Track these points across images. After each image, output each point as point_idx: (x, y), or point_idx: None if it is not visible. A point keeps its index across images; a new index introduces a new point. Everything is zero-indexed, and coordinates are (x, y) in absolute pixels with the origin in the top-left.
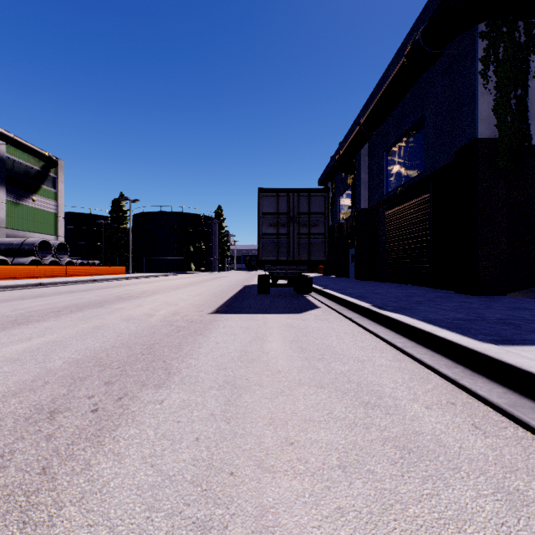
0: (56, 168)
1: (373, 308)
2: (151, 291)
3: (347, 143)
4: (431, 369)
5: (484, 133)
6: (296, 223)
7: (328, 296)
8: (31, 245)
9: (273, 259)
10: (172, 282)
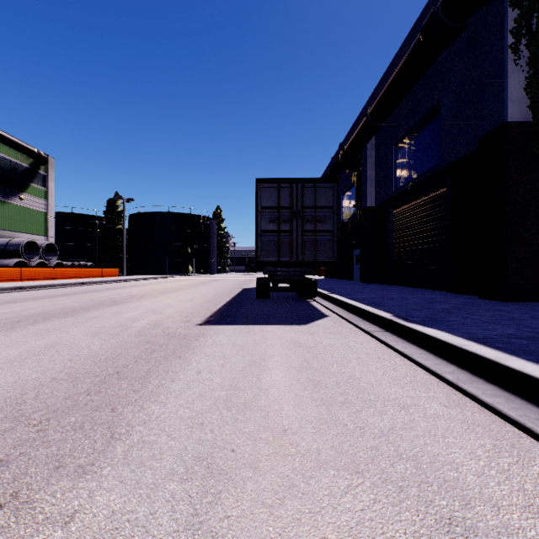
0: (46, 165)
1: (396, 319)
2: (139, 295)
3: (352, 136)
4: (519, 426)
5: (515, 116)
6: (300, 219)
7: (335, 302)
8: (16, 245)
9: (274, 260)
10: (166, 285)
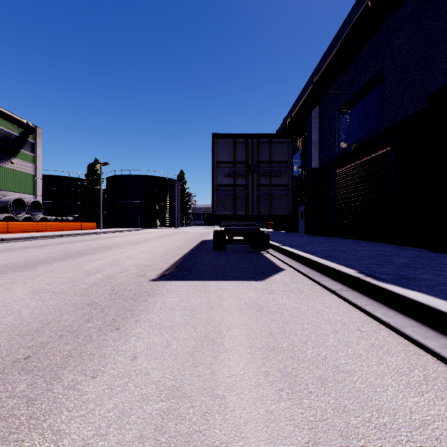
0: (34, 134)
1: (365, 277)
2: (106, 247)
3: (299, 104)
4: None
5: None
6: (255, 173)
7: (288, 254)
8: (5, 202)
9: (230, 214)
10: (134, 237)
